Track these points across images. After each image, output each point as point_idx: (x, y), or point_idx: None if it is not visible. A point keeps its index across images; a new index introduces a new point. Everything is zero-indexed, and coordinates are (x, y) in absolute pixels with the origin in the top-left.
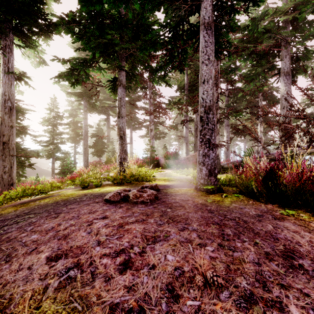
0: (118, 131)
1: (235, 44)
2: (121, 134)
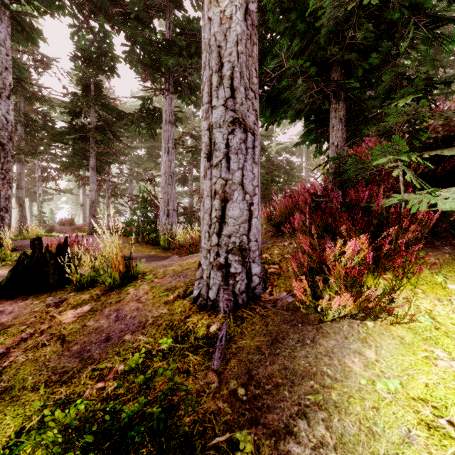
0: (17, 200)
1: (121, 148)
2: (21, 203)
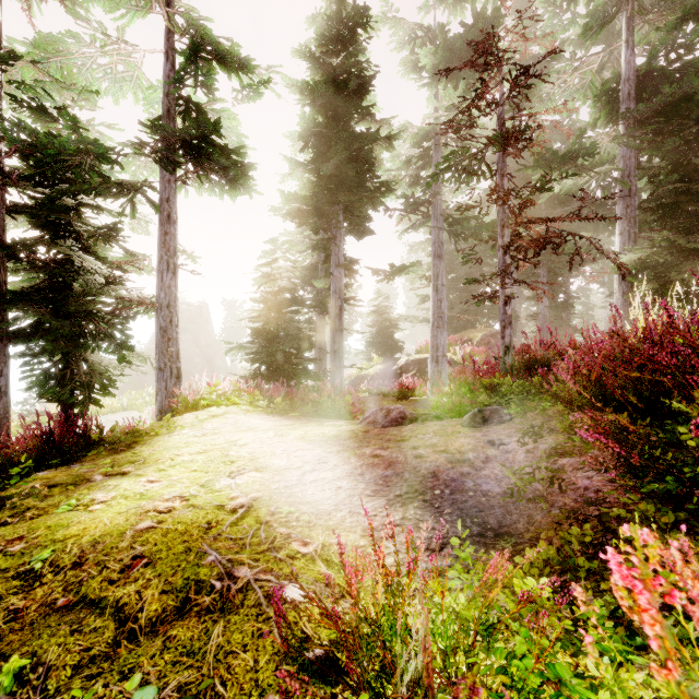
0: None
1: None
2: None
